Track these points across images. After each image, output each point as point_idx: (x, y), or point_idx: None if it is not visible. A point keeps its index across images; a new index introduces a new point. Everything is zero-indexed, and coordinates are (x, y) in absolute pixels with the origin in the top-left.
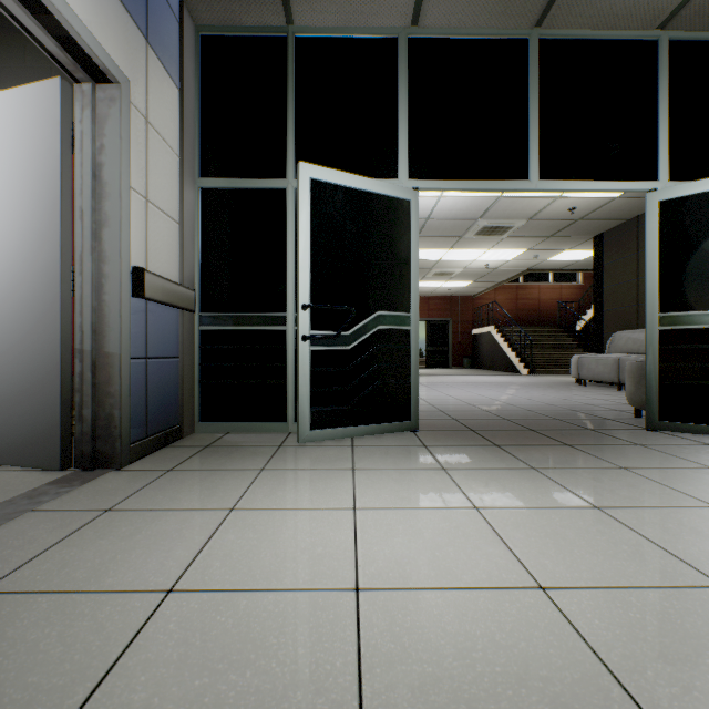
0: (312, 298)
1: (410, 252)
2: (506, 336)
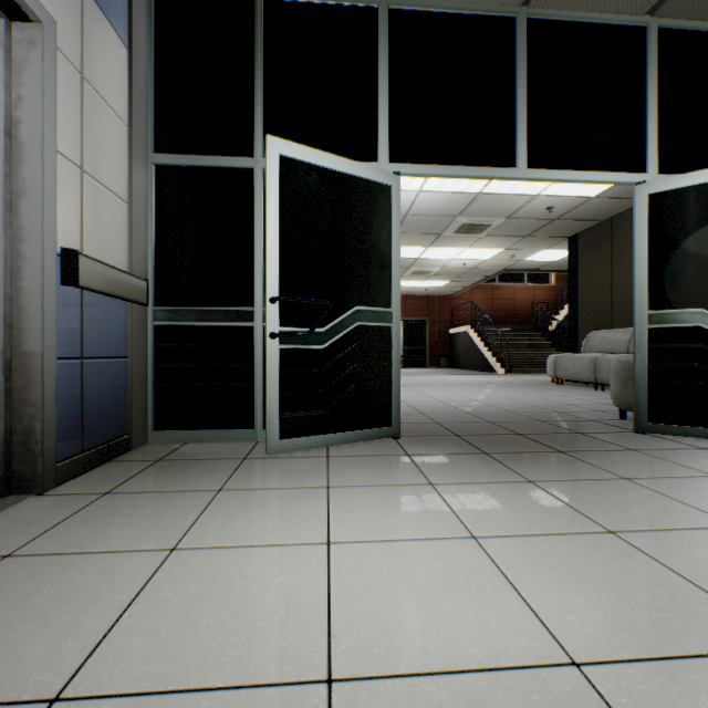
0: (282, 290)
1: (391, 242)
2: (483, 335)
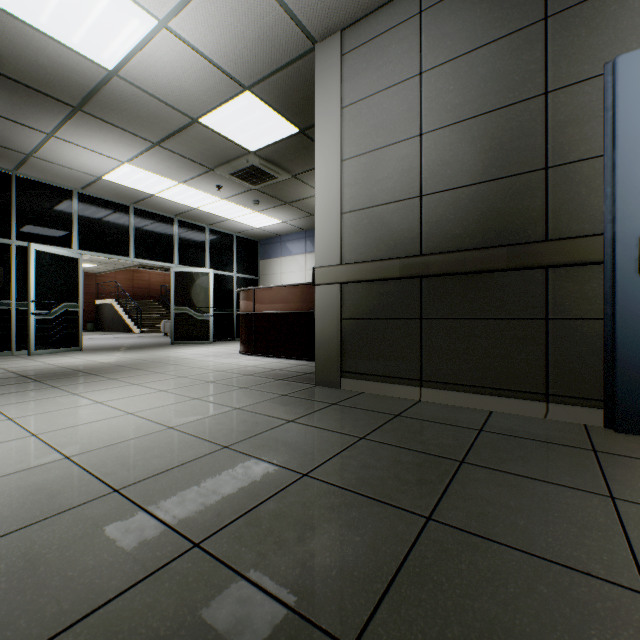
0: (37, 297)
1: (80, 279)
2: (125, 307)
